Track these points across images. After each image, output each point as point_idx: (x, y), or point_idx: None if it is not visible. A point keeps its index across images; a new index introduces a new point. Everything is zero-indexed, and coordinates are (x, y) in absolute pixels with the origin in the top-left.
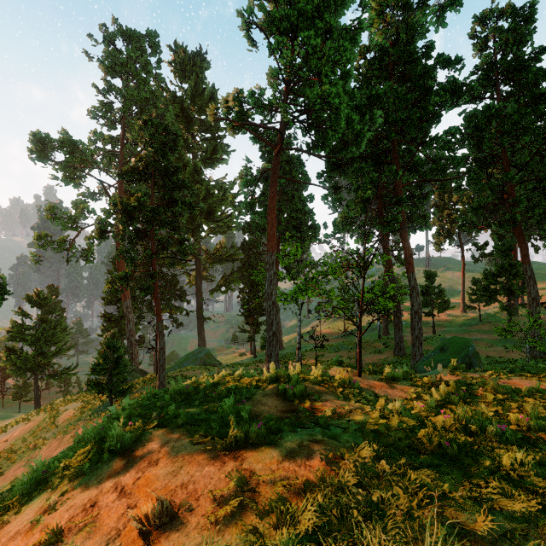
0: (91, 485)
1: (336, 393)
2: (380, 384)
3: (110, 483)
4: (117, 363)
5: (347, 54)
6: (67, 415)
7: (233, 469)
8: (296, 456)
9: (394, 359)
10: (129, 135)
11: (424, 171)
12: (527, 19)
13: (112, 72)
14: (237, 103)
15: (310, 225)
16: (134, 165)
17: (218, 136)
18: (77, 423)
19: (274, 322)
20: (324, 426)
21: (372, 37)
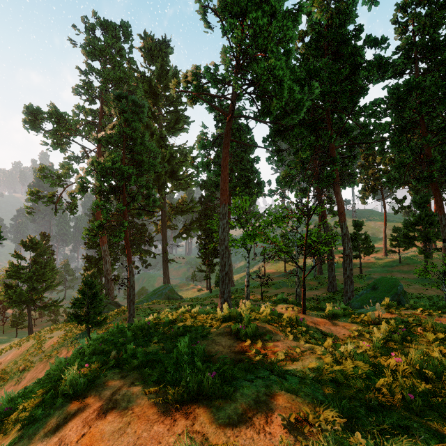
0: (37, 437)
1: (286, 332)
2: (322, 321)
3: (55, 437)
4: (93, 298)
5: (290, 32)
6: (52, 341)
7: (183, 431)
8: (253, 417)
9: (328, 295)
10: (106, 108)
11: (353, 136)
12: (442, 6)
13: (92, 55)
14: (195, 78)
15: (257, 182)
16: (108, 131)
17: (180, 110)
18: (60, 349)
19: (226, 263)
20: (280, 376)
21: (309, 23)
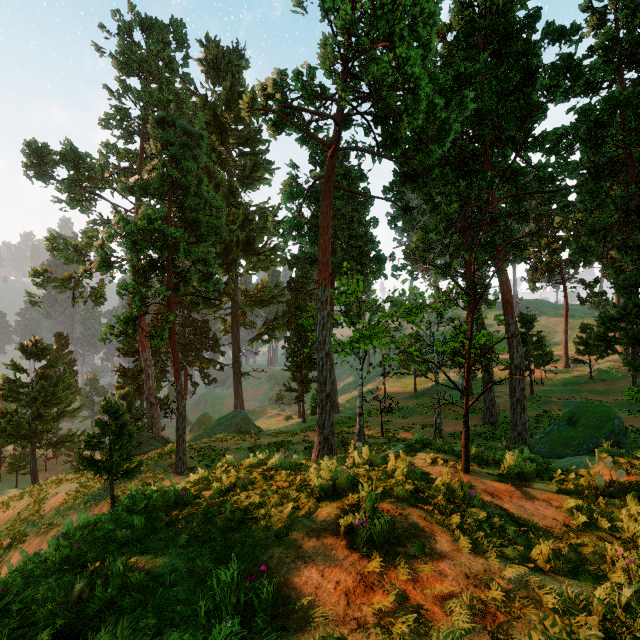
0: None
1: (450, 528)
2: (504, 488)
3: None
4: (120, 433)
5: (430, 5)
6: (56, 500)
7: None
8: None
9: (484, 428)
10: (147, 146)
11: (522, 185)
12: None
13: (127, 68)
14: (279, 89)
15: (374, 256)
16: (146, 176)
17: (259, 151)
18: (67, 513)
19: (328, 380)
20: None
21: (456, 8)
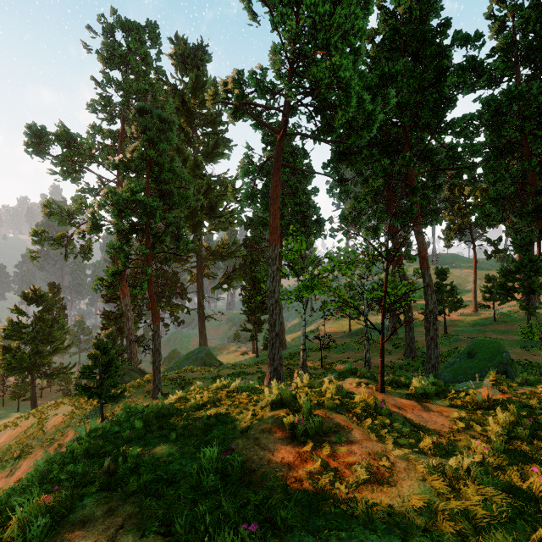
0: None
1: (363, 427)
2: (409, 403)
3: None
4: (108, 365)
5: (359, 22)
6: (56, 420)
7: None
8: None
9: (405, 361)
10: (127, 128)
11: (436, 161)
12: None
13: (110, 63)
14: (237, 85)
15: (315, 219)
16: (128, 155)
17: (220, 131)
18: (65, 430)
19: (277, 322)
20: (368, 527)
21: (382, 17)
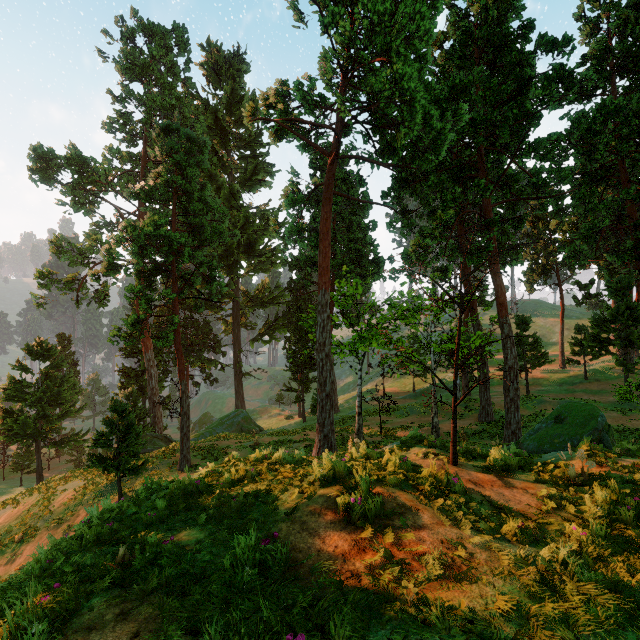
0: None
1: (433, 508)
2: (487, 478)
3: None
4: (127, 431)
5: (426, 23)
6: (65, 497)
7: None
8: None
9: (480, 427)
10: (150, 150)
11: (517, 190)
12: None
13: (130, 74)
14: (280, 99)
15: (373, 259)
16: (151, 182)
17: (260, 154)
18: (76, 508)
19: (327, 380)
20: (445, 638)
21: (452, 18)
